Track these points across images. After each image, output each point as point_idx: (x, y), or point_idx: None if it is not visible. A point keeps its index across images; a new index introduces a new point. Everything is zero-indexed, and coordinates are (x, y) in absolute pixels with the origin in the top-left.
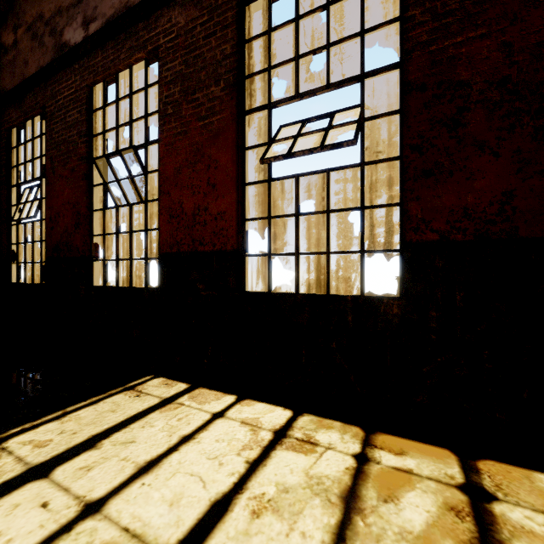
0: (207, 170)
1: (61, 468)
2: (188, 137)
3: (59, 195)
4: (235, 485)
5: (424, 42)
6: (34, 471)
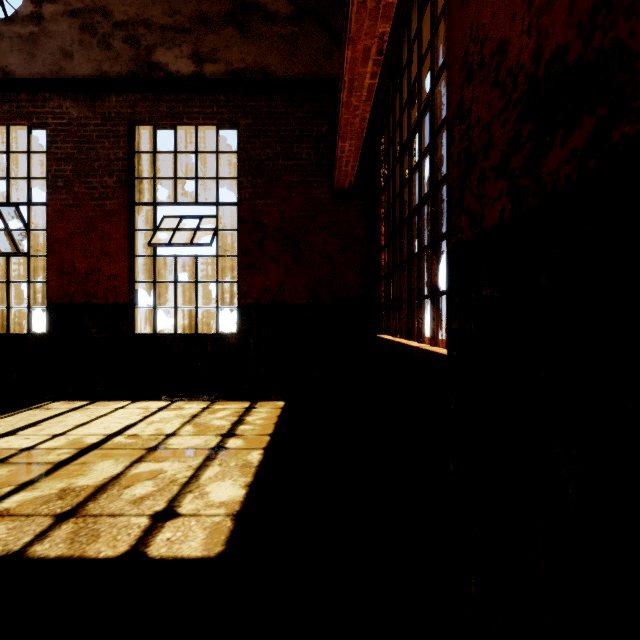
0: (101, 240)
1: (22, 432)
2: (81, 210)
3: None
4: (138, 421)
5: (248, 197)
6: (2, 435)
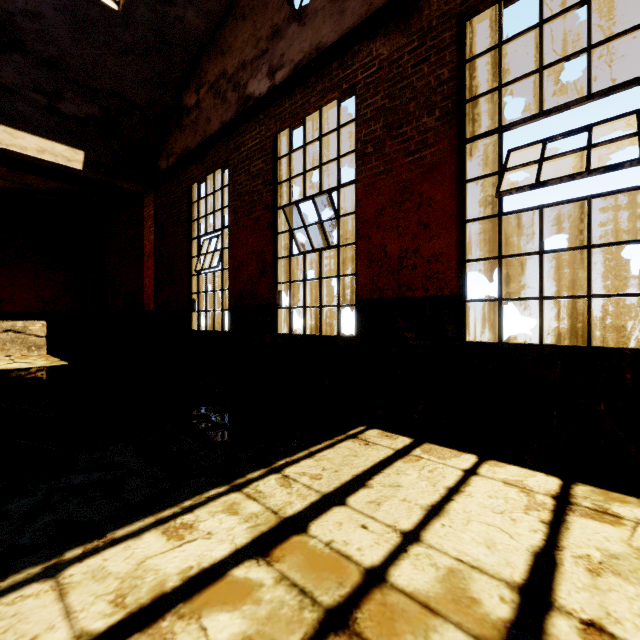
0: (418, 209)
1: (351, 499)
2: (392, 175)
3: (243, 245)
4: (546, 542)
5: None
6: (329, 498)
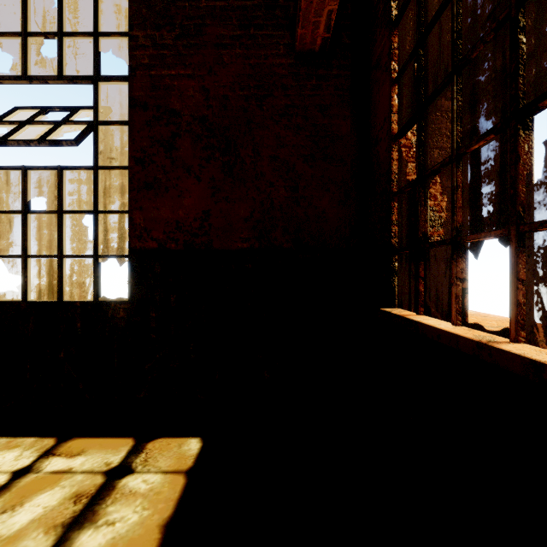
0: None
1: None
2: None
3: None
4: None
5: (146, 64)
6: None
